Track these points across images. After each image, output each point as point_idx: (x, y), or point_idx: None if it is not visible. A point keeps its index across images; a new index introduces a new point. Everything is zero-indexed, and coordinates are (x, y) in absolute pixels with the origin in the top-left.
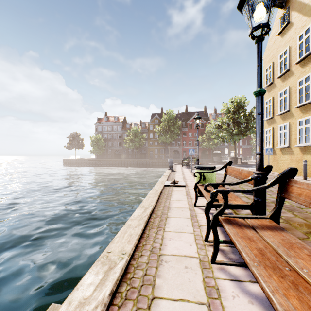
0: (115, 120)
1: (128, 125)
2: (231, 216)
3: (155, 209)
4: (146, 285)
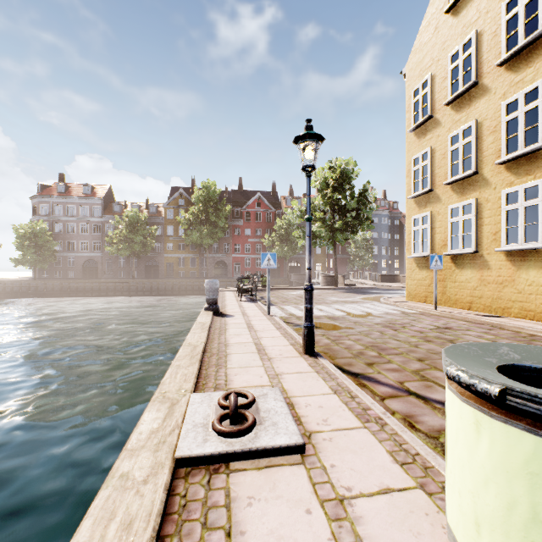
0: (86, 192)
1: (118, 206)
2: None
3: None
4: None
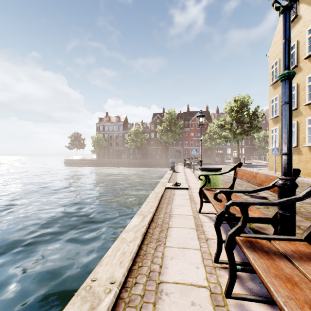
0: (117, 120)
1: (129, 125)
2: (252, 236)
3: (155, 217)
4: None
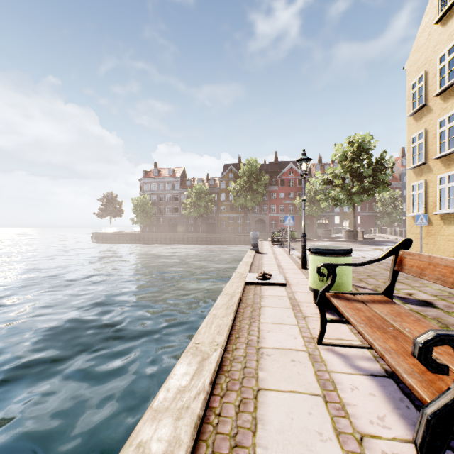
0: (170, 174)
1: (189, 182)
2: None
3: (226, 355)
4: None
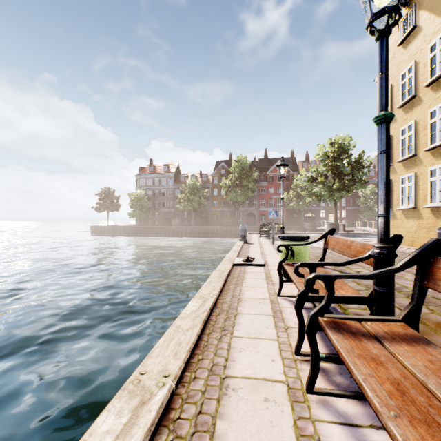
0: (165, 170)
1: (183, 177)
2: (339, 317)
3: (218, 301)
4: (199, 432)
